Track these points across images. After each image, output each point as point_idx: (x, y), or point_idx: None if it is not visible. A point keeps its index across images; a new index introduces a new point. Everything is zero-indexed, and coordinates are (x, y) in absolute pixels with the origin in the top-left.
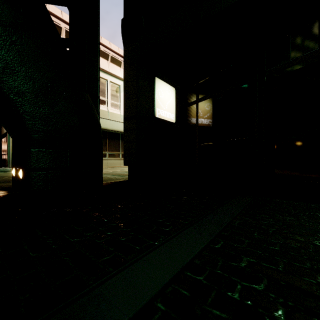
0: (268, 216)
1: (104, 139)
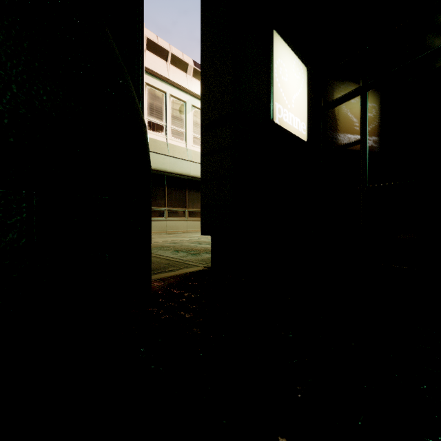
0: None
1: (160, 188)
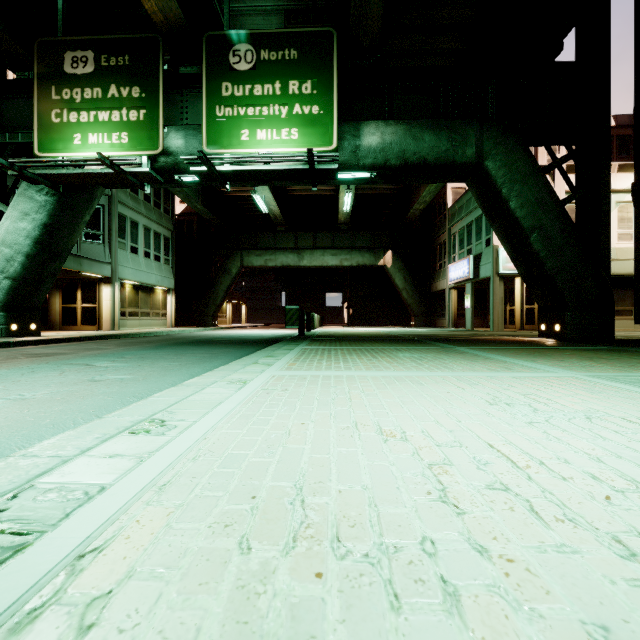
0: None
1: None
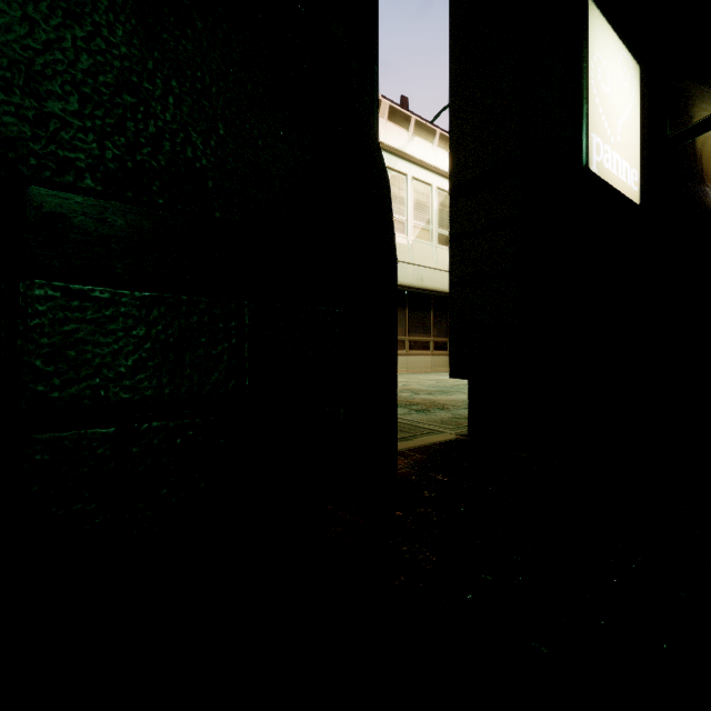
0: None
1: None
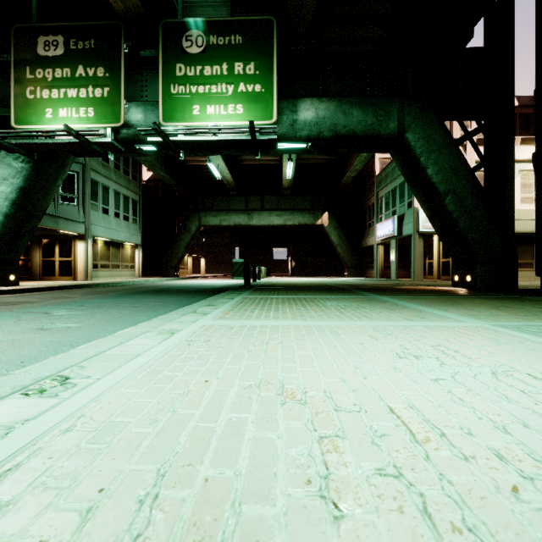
0: None
1: None
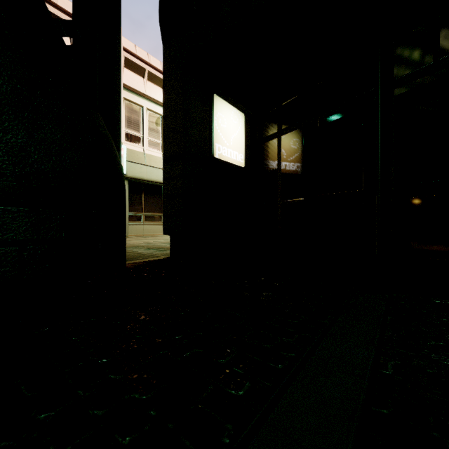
0: (445, 345)
1: (138, 194)
